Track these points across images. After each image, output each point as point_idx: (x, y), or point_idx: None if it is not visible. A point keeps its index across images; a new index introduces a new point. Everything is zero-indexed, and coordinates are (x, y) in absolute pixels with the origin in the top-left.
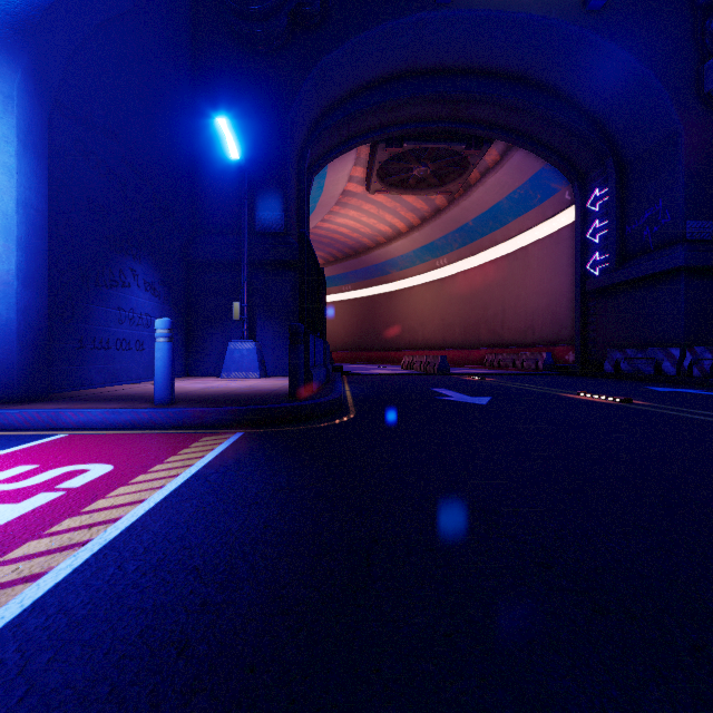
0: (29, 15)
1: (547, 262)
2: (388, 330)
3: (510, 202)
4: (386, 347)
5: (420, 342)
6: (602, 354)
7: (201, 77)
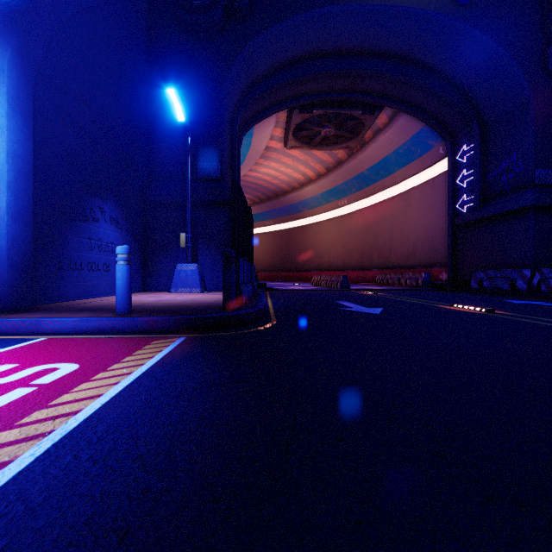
0: (17, 5)
1: (425, 202)
2: (301, 255)
3: (396, 155)
4: (299, 268)
5: (326, 265)
6: (468, 274)
7: (155, 57)
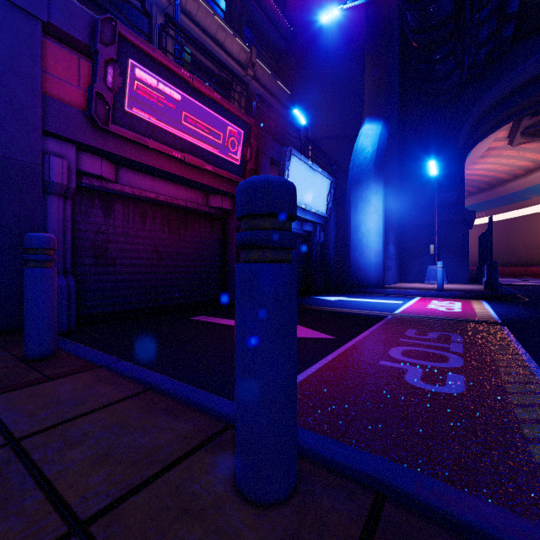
0: (381, 162)
1: None
2: (526, 248)
3: None
4: (524, 262)
5: None
6: None
7: (405, 130)
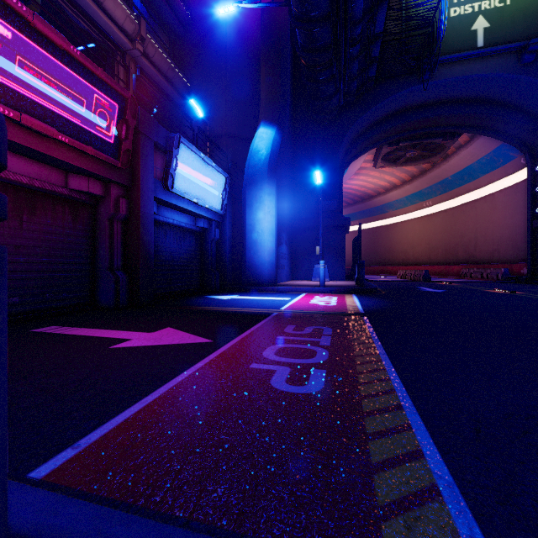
0: (274, 165)
1: (509, 205)
2: (386, 251)
3: (479, 164)
4: (384, 263)
5: (411, 260)
6: None
7: (296, 140)
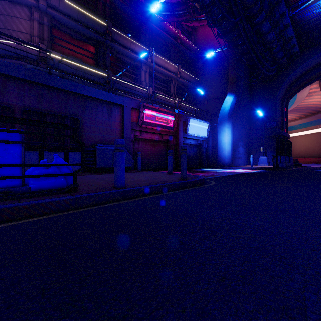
0: (231, 114)
1: None
2: None
3: None
4: None
5: None
6: None
7: (251, 93)
